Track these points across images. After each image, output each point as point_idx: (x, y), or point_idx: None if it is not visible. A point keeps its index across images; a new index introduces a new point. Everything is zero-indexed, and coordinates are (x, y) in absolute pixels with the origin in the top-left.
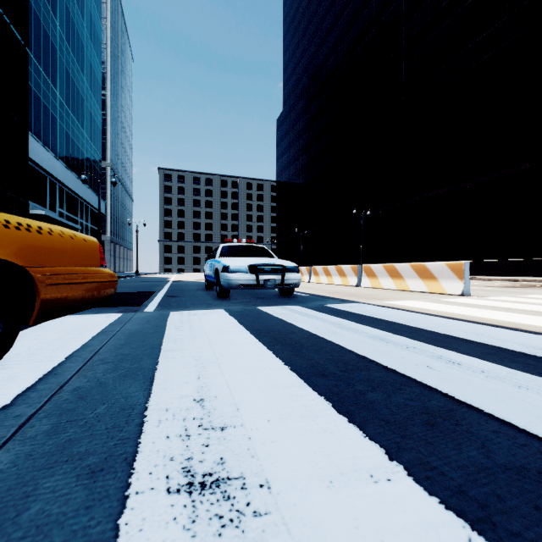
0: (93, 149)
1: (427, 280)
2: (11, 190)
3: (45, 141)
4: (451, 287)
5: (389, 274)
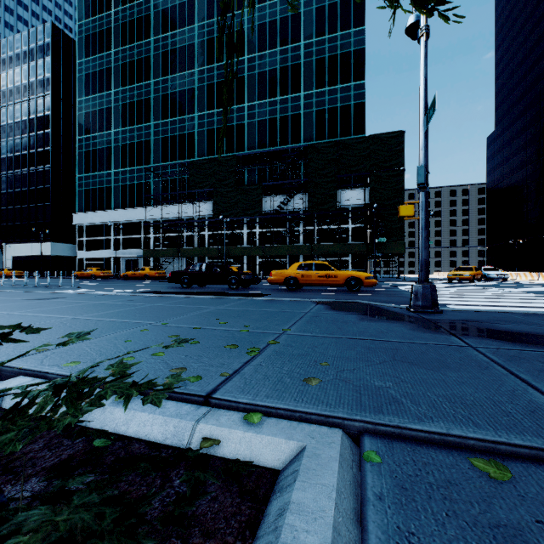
0: None
1: None
2: None
3: None
4: None
5: None
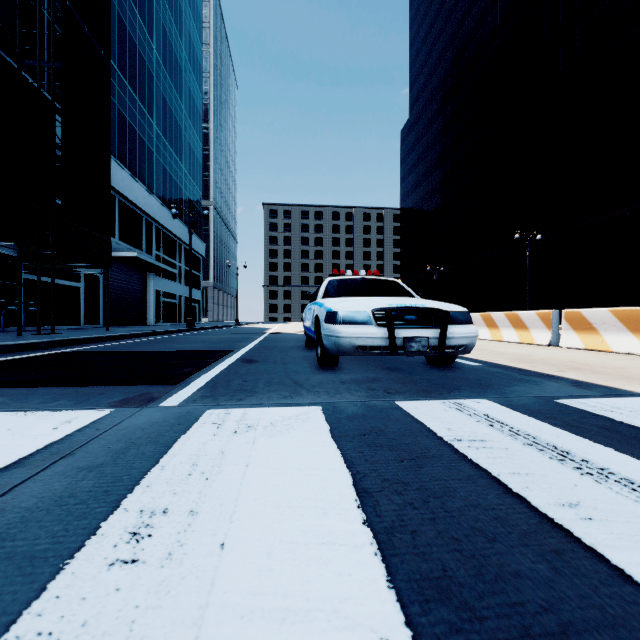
0: (192, 185)
1: None
2: (90, 226)
3: (140, 176)
4: None
5: (627, 327)
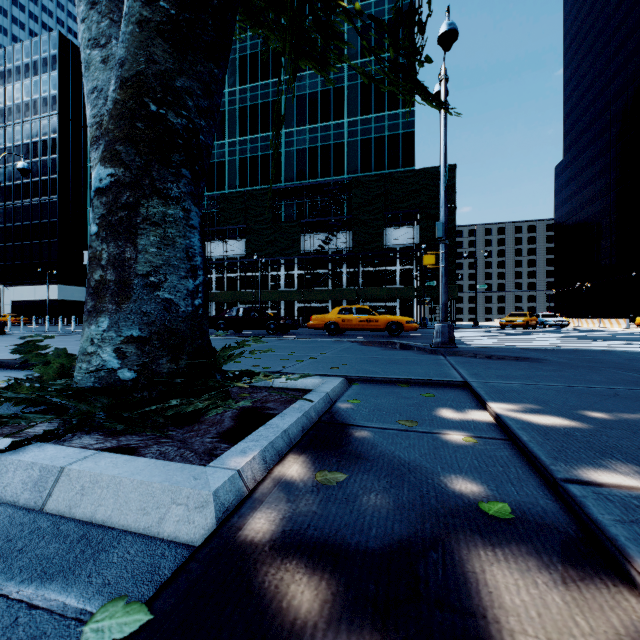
0: None
1: (618, 324)
2: None
3: None
4: (623, 326)
5: (608, 323)
